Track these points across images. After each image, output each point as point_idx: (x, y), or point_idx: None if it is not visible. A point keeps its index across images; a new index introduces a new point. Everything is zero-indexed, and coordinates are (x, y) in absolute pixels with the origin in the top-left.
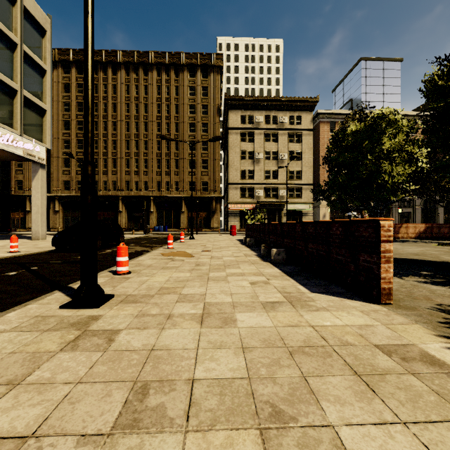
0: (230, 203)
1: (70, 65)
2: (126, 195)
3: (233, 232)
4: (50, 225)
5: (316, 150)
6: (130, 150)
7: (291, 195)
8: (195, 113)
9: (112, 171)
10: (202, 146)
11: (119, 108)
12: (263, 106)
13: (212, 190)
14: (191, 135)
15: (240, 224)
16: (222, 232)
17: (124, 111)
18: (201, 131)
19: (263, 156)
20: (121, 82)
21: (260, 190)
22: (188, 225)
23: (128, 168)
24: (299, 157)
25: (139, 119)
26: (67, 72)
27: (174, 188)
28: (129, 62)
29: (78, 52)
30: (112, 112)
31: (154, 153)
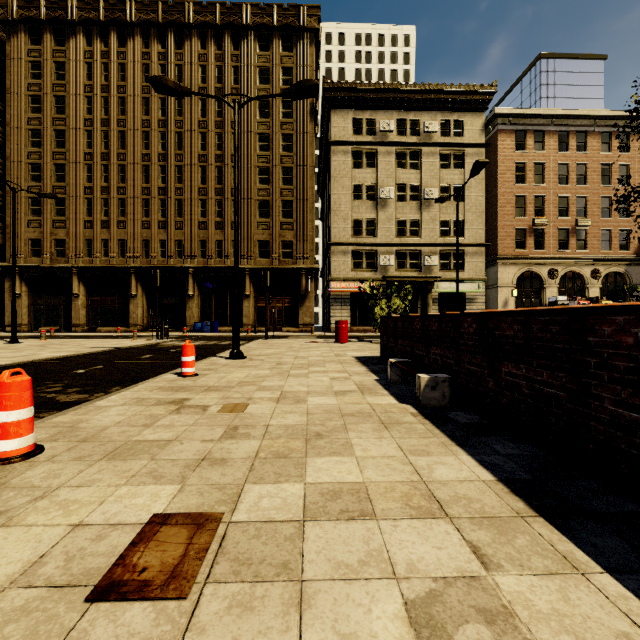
0: (333, 280)
1: (42, 28)
2: (142, 265)
3: (343, 335)
4: (6, 320)
5: (488, 184)
6: (150, 184)
7: (445, 265)
8: (269, 116)
9: (119, 222)
10: (283, 176)
11: (131, 107)
12: (393, 102)
13: (301, 256)
14: (262, 156)
15: (351, 319)
16: (319, 333)
17: (139, 112)
18: (280, 148)
19: (393, 194)
20: (134, 59)
21: (388, 257)
22: (256, 320)
23: (147, 216)
24: (460, 197)
25: (167, 126)
26: (37, 41)
27: (230, 253)
28: (148, 24)
29: (55, 3)
30: (117, 113)
31: (194, 189)
